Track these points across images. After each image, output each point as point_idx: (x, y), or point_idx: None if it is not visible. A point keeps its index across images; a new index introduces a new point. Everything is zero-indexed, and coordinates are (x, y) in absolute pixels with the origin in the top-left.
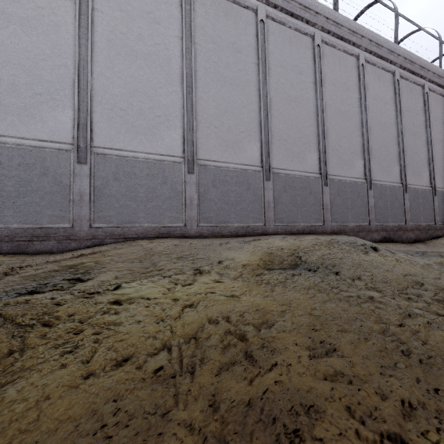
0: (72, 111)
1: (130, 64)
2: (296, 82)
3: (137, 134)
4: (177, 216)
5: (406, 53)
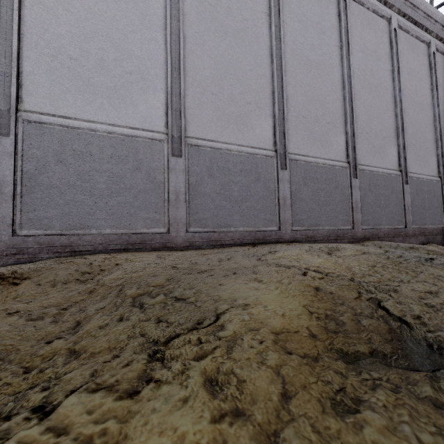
0: None
1: None
2: (317, 43)
3: (96, 96)
4: (157, 218)
5: (443, 20)
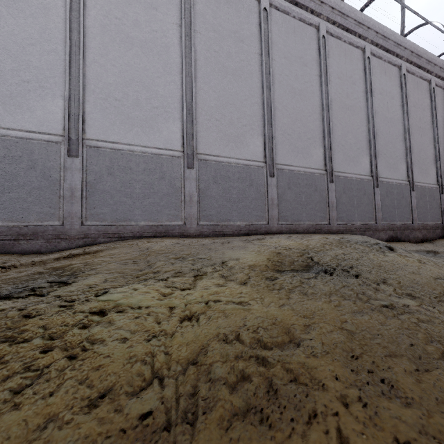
0: (63, 100)
1: (126, 51)
2: (300, 74)
3: (133, 126)
4: (176, 214)
5: (412, 47)
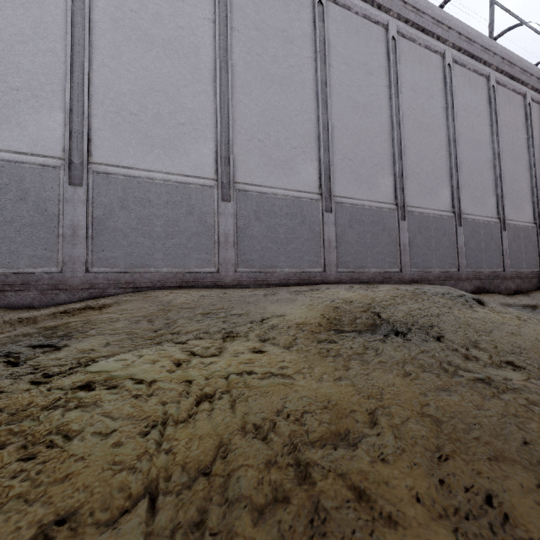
0: (62, 113)
1: (144, 52)
2: (365, 84)
3: (153, 147)
4: (208, 259)
5: (504, 52)
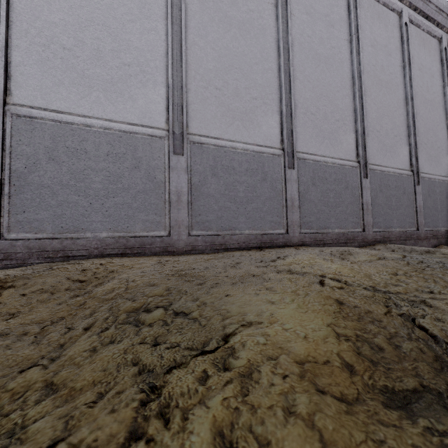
0: None
1: None
2: (326, 36)
3: (91, 89)
4: (157, 220)
5: None
